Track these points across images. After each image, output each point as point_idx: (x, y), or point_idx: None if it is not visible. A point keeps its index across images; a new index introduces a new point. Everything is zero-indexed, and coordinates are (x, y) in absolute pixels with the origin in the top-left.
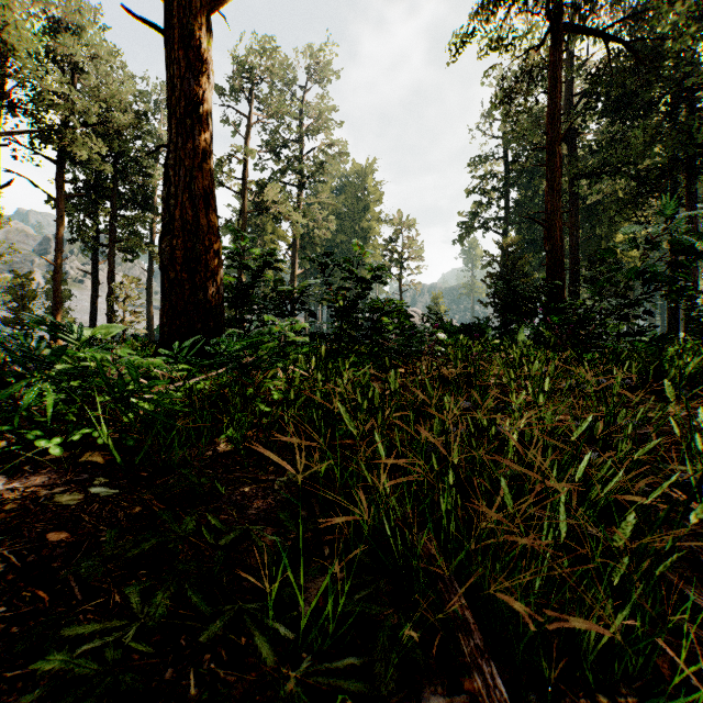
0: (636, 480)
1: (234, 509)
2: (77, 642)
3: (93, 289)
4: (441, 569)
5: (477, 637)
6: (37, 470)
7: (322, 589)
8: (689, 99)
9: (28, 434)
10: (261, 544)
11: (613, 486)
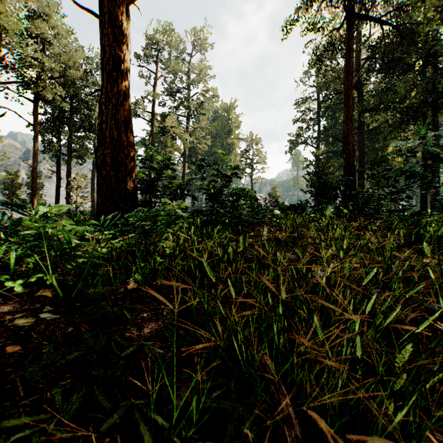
0: (404, 308)
1: (135, 329)
2: (16, 428)
3: (57, 182)
4: (272, 375)
5: (297, 429)
6: (7, 301)
7: (188, 391)
8: (434, 62)
9: (1, 277)
10: (151, 355)
11: (392, 317)
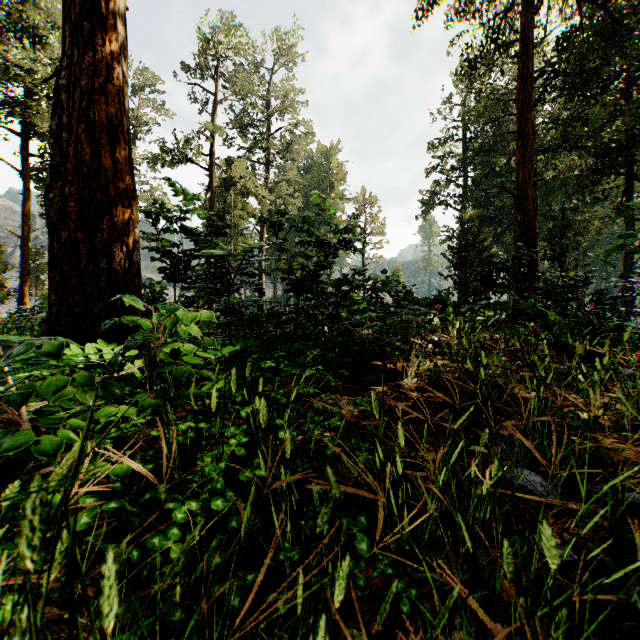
0: None
1: None
2: None
3: None
4: None
5: None
6: None
7: None
8: None
9: None
10: None
11: None
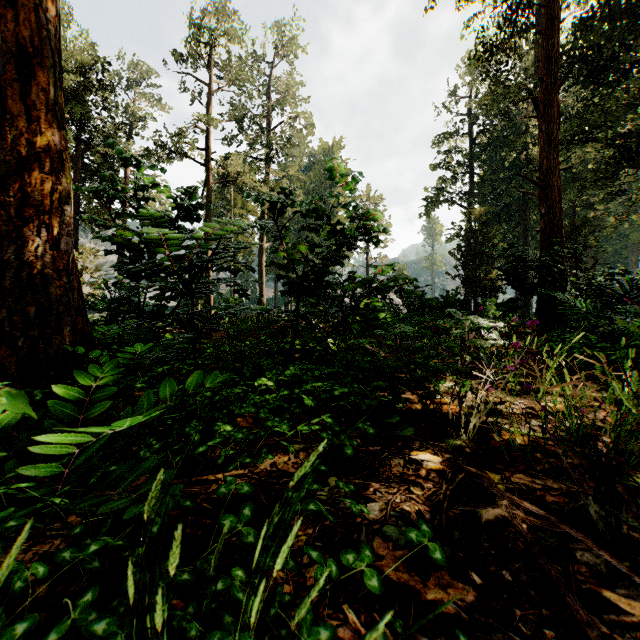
0: None
1: None
2: None
3: None
4: None
5: None
6: None
7: None
8: None
9: None
10: None
11: None
